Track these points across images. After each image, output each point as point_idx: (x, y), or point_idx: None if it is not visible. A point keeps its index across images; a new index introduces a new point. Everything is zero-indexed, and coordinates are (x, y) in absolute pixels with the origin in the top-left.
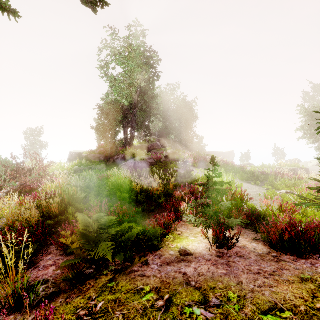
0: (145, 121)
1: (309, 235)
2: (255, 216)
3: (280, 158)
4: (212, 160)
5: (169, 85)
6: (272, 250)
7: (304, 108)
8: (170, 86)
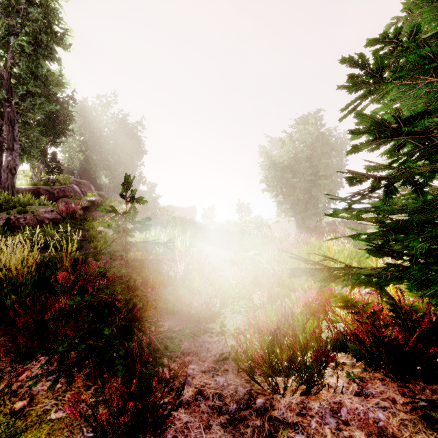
0: (47, 144)
1: (313, 335)
2: (221, 301)
3: (244, 215)
4: (125, 186)
5: (99, 95)
6: (254, 384)
7: (268, 155)
8: (101, 97)
